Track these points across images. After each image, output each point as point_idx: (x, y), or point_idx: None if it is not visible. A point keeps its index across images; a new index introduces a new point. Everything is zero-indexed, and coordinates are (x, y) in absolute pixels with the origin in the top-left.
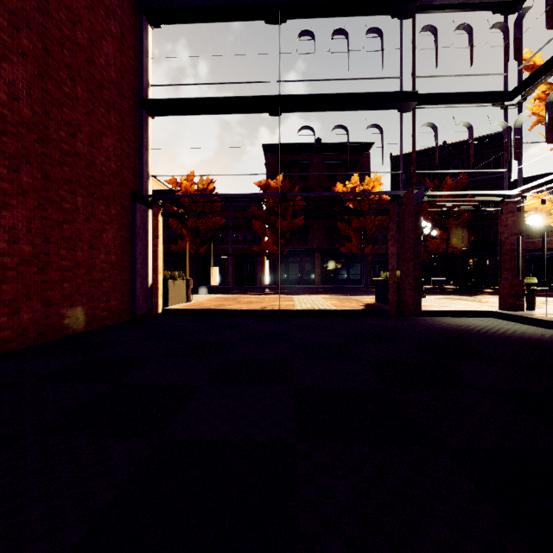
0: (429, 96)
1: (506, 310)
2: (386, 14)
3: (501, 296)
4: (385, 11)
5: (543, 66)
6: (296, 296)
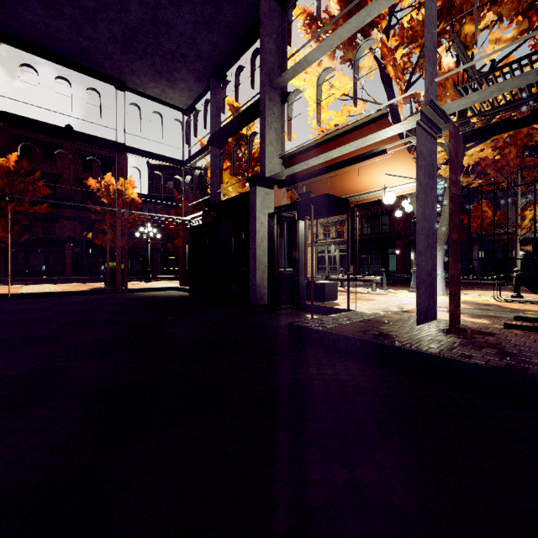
0: (135, 149)
1: (181, 286)
2: (104, 82)
3: (180, 278)
4: (103, 80)
5: (193, 155)
6: (28, 286)
